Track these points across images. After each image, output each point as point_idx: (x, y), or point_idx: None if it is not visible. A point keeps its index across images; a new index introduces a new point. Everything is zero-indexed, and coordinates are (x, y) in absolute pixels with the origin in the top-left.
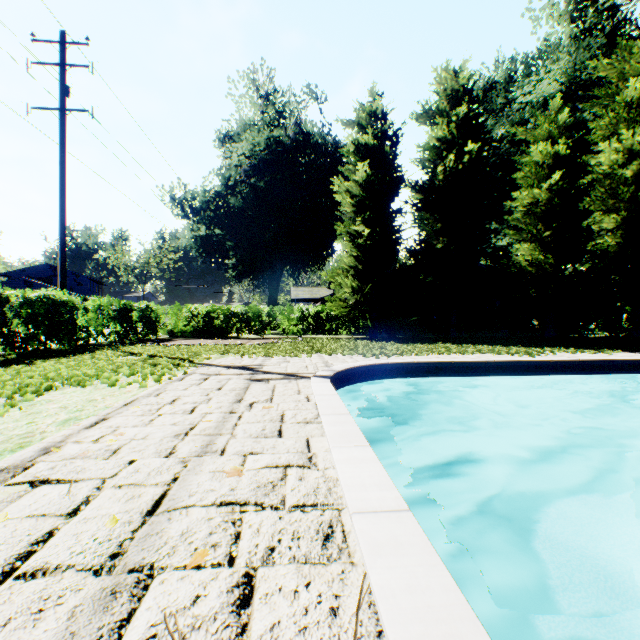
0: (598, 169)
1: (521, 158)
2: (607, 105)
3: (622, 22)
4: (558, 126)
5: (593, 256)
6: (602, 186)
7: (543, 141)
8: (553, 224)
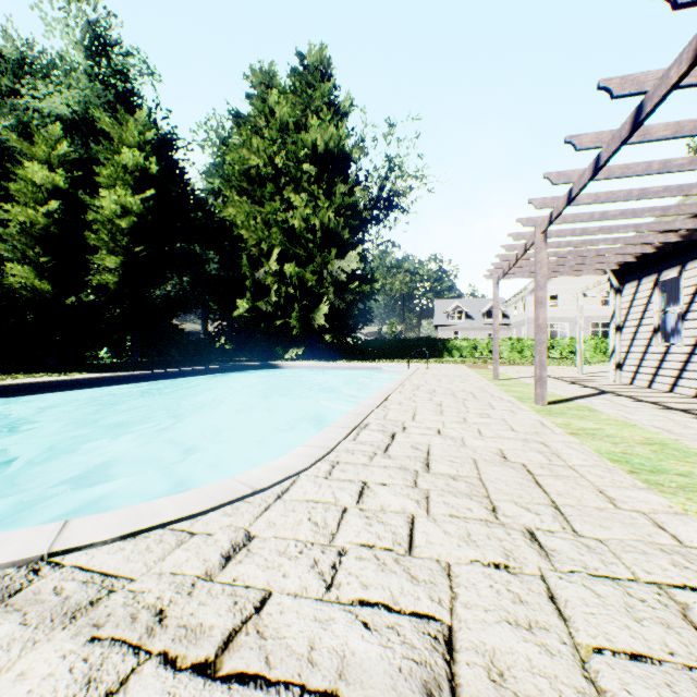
0: (105, 212)
1: (18, 169)
2: (113, 158)
3: (133, 93)
4: (61, 155)
5: (97, 290)
6: (107, 229)
7: (45, 162)
8: (51, 251)
